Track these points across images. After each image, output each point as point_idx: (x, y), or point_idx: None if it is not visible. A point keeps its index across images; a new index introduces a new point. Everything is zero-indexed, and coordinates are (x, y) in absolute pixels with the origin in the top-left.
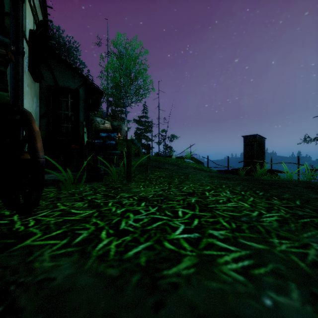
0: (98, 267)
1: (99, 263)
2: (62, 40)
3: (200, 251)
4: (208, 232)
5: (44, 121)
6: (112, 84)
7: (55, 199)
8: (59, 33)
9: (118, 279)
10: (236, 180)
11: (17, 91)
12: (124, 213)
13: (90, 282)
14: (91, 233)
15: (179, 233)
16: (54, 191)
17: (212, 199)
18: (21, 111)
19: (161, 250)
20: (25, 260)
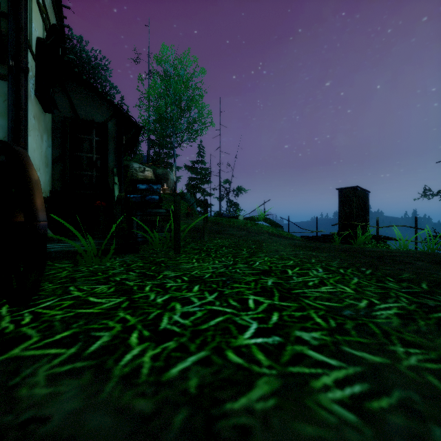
0: (121, 397)
1: (123, 389)
2: (86, 55)
3: (284, 367)
4: (294, 334)
5: (58, 167)
6: (155, 117)
7: (68, 281)
8: (82, 45)
9: (151, 420)
10: (330, 251)
11: (18, 125)
12: (167, 303)
13: (105, 426)
14: (115, 336)
15: (250, 336)
16: (69, 268)
17: (297, 280)
18: (11, 149)
19: (222, 365)
20: (6, 383)
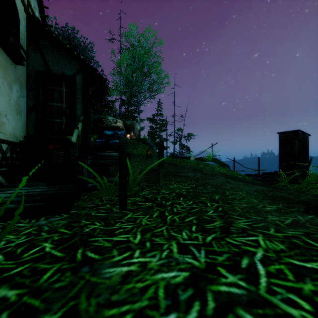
0: None
1: None
2: (77, 40)
3: None
4: None
5: (33, 116)
6: (124, 80)
7: None
8: (74, 33)
9: None
10: None
11: None
12: None
13: None
14: None
15: None
16: None
17: None
18: None
19: None
20: None
